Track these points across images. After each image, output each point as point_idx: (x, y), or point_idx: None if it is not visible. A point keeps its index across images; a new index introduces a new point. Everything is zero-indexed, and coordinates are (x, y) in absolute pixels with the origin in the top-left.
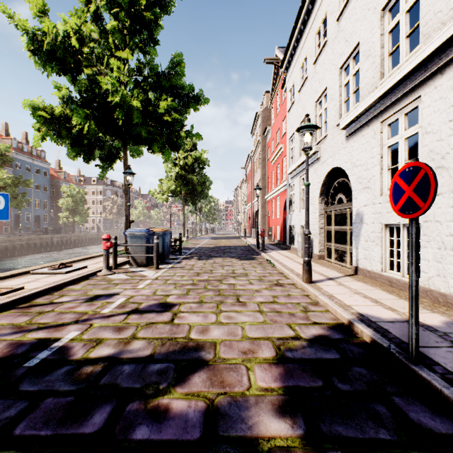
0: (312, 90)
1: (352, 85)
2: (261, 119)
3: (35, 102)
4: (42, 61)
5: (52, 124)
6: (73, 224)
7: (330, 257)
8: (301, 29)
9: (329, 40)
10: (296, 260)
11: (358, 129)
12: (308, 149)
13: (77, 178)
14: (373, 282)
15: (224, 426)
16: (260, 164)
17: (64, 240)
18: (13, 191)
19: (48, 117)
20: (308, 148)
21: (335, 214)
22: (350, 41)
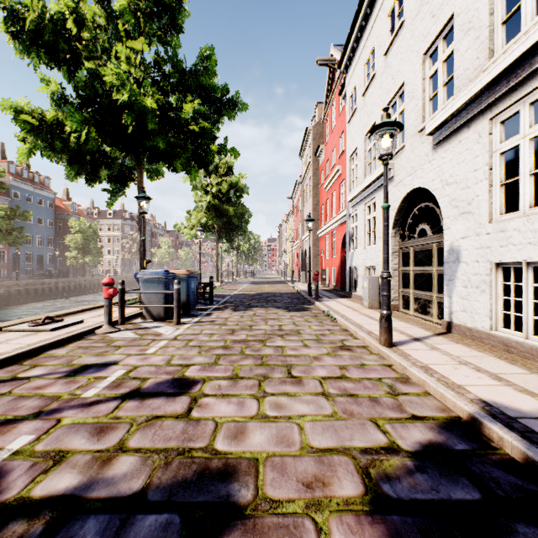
0: (382, 91)
1: (442, 75)
2: (312, 136)
3: (18, 103)
4: (25, 47)
5: (42, 134)
6: (83, 265)
7: (408, 308)
8: (366, 13)
9: (407, 20)
10: (362, 312)
11: (452, 133)
12: (388, 157)
13: (89, 211)
14: (478, 345)
15: None
16: (311, 192)
17: (71, 285)
18: (8, 225)
19: (36, 124)
20: (387, 155)
21: (414, 250)
22: (440, 15)
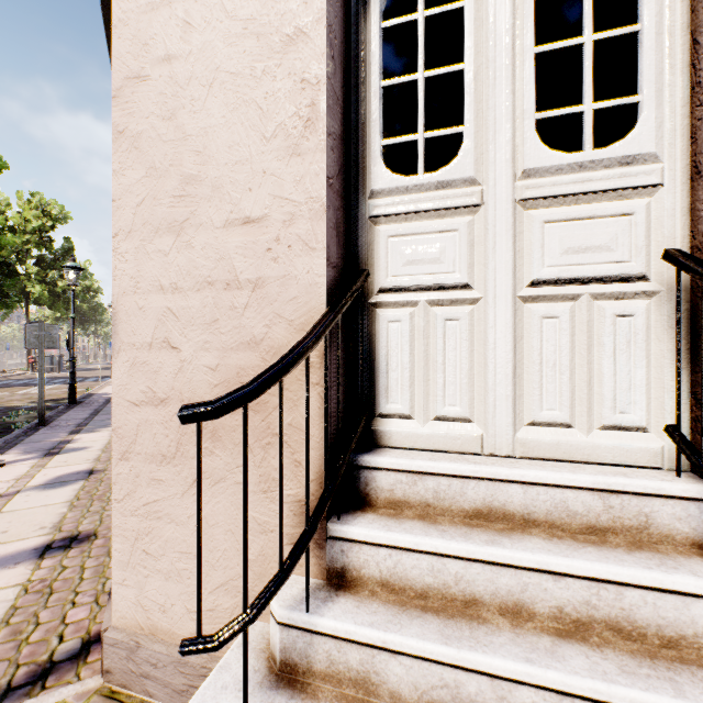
0: None
1: None
2: None
3: None
4: None
5: None
6: None
7: None
8: None
9: None
10: None
11: None
12: None
13: None
14: None
15: (84, 377)
16: None
17: None
18: None
19: None
20: None
21: None
22: None
